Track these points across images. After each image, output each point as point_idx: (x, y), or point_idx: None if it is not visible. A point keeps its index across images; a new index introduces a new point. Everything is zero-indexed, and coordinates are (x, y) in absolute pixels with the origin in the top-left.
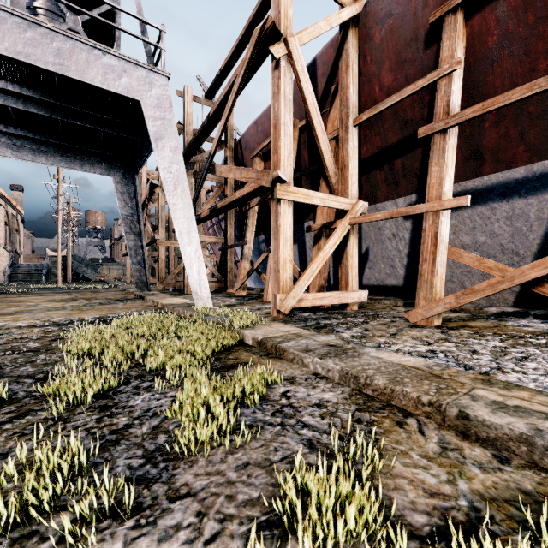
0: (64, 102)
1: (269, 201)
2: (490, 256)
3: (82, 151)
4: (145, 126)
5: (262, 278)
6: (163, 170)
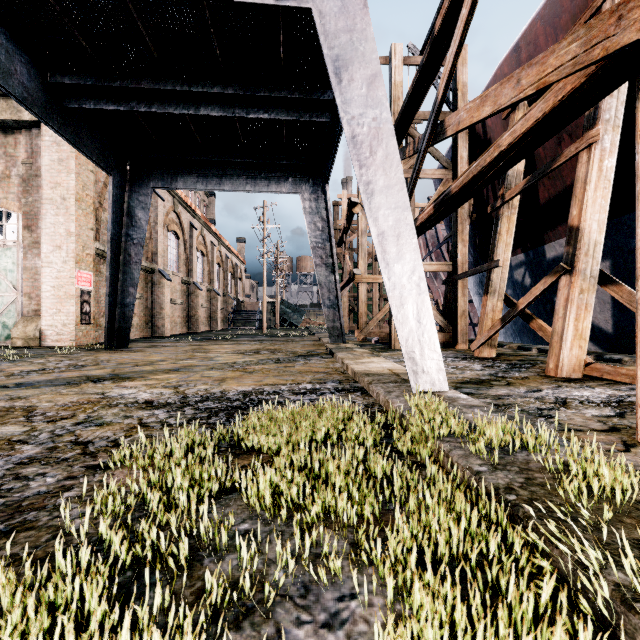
0: (233, 89)
1: (539, 188)
2: None
3: (267, 168)
4: (333, 96)
5: (535, 328)
6: (350, 123)
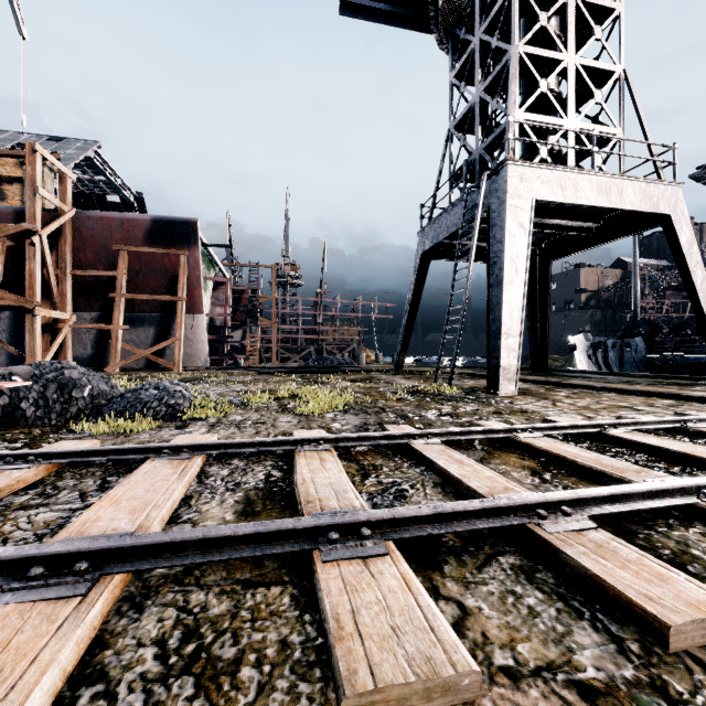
0: None
1: None
2: (138, 345)
3: None
4: None
5: None
6: None
